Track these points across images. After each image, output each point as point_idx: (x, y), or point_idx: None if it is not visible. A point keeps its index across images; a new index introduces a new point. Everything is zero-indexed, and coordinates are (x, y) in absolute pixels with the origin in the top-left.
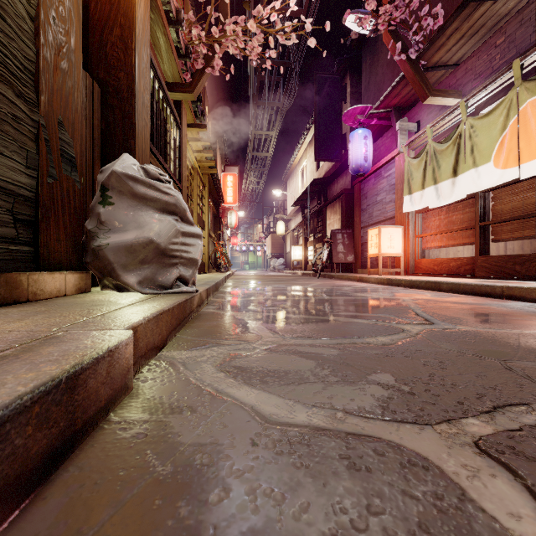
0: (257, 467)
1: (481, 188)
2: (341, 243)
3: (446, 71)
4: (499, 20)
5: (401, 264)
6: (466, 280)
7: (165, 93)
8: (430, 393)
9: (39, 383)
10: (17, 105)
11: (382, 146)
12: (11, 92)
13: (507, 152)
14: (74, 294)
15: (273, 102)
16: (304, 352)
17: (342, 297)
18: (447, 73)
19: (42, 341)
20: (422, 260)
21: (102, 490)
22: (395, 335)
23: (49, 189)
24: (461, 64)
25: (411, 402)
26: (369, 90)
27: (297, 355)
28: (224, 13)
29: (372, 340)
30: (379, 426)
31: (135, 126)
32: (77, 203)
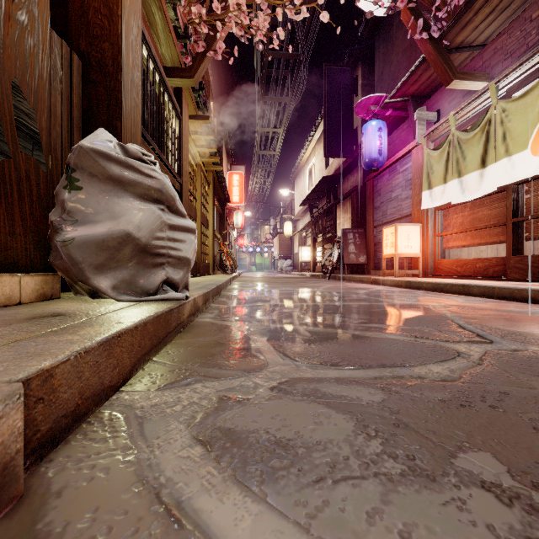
0: None
1: (516, 179)
2: (352, 243)
3: (471, 53)
4: None
5: (419, 265)
6: (500, 283)
7: (162, 76)
8: None
9: None
10: None
11: (397, 140)
12: None
13: None
14: (35, 301)
15: (280, 97)
16: (330, 395)
17: (360, 303)
18: (472, 55)
19: None
20: (443, 261)
21: None
22: (452, 361)
23: None
24: (489, 44)
25: None
26: (383, 80)
27: (321, 402)
28: None
29: (423, 371)
30: None
31: (121, 105)
32: (42, 190)
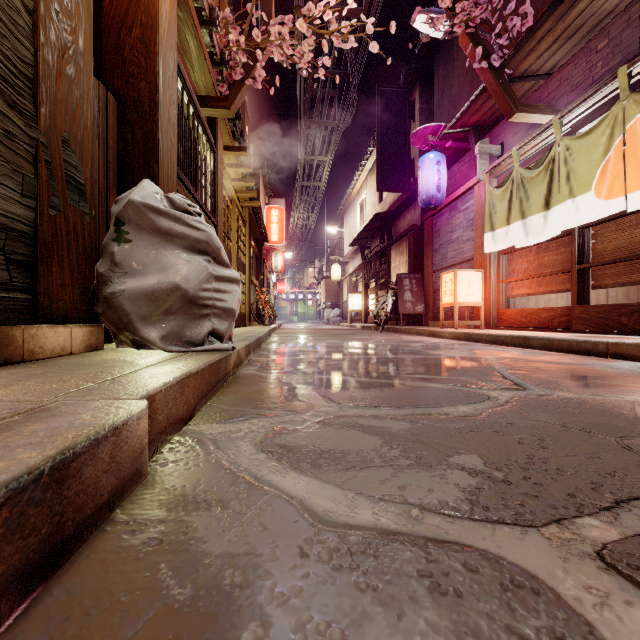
0: (307, 590)
1: (580, 223)
2: (408, 290)
3: (536, 82)
4: (601, 20)
5: (481, 315)
6: (561, 335)
7: (196, 108)
8: (530, 481)
9: (9, 477)
10: (9, 118)
11: (458, 174)
12: (2, 102)
13: (611, 180)
14: (83, 352)
15: (327, 121)
16: (366, 425)
17: (410, 356)
18: (537, 84)
19: (27, 415)
20: (507, 311)
21: (95, 625)
22: (479, 403)
23: (51, 223)
24: (555, 74)
25: (507, 494)
26: (443, 105)
27: (358, 430)
28: (268, 12)
29: (451, 410)
30: (468, 529)
31: (159, 148)
32: (87, 241)
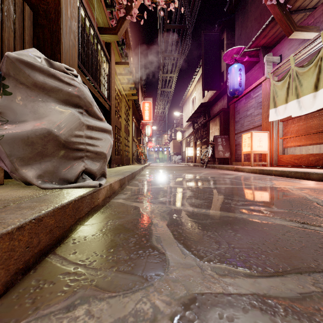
0: None
1: None
2: (220, 144)
3: (305, 14)
4: None
5: (267, 158)
6: None
7: (95, 31)
8: None
9: None
10: None
11: (250, 77)
12: None
13: None
14: None
15: (174, 54)
16: None
17: (233, 185)
18: (305, 16)
19: None
20: (284, 156)
21: None
22: None
23: None
24: (319, 6)
25: None
26: (241, 39)
27: None
28: None
29: None
30: None
31: (61, 42)
32: None
